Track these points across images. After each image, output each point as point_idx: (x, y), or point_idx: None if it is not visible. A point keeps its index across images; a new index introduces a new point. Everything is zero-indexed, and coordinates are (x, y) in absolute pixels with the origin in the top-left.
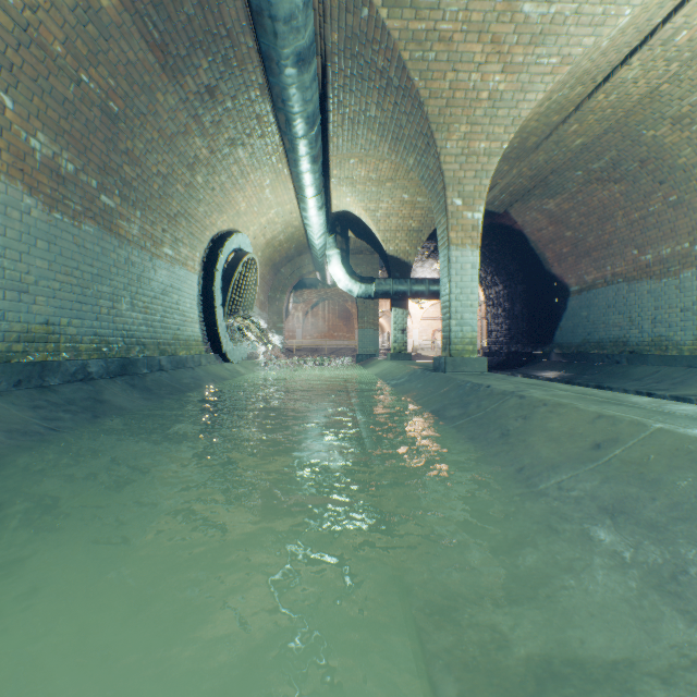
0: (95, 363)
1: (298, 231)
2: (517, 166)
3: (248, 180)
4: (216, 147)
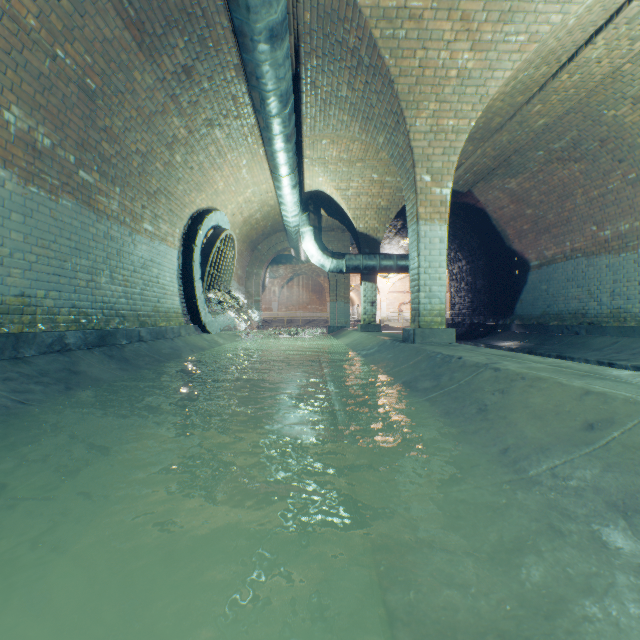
0: (72, 334)
1: (274, 210)
2: (482, 146)
3: (226, 160)
4: (193, 127)
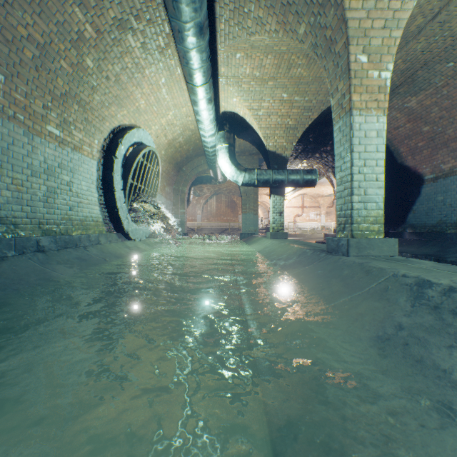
0: None
1: (194, 134)
2: None
3: (144, 75)
4: (102, 26)
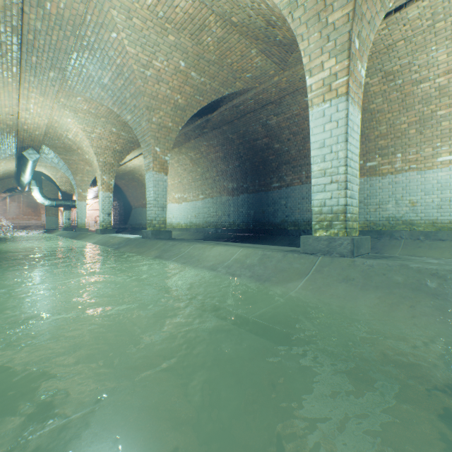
0: None
1: (12, 171)
2: None
3: None
4: None
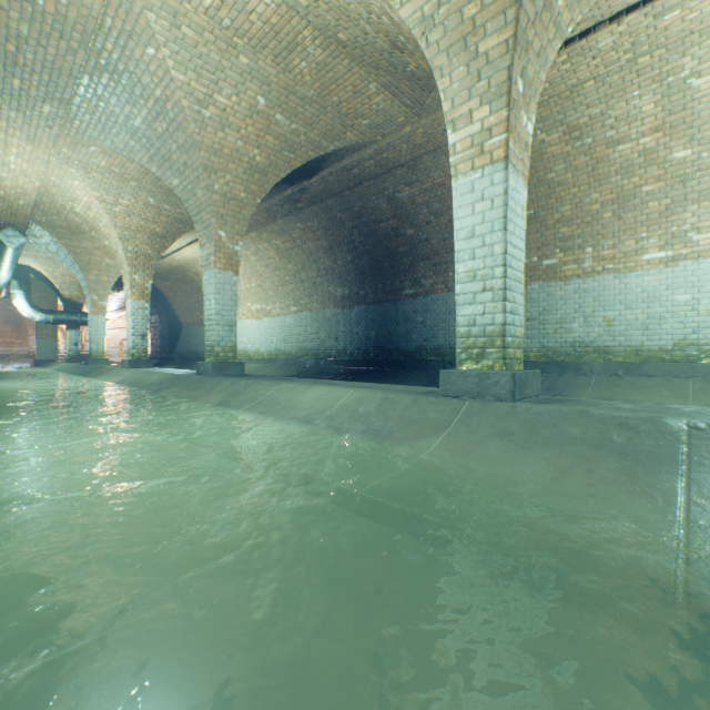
0: None
1: None
2: None
3: None
4: None
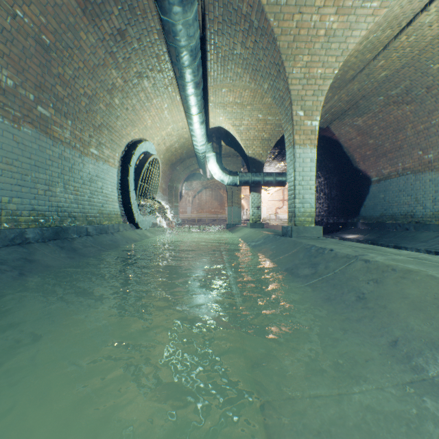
0: (31, 231)
1: (188, 141)
2: (338, 93)
3: (152, 103)
4: (127, 78)
